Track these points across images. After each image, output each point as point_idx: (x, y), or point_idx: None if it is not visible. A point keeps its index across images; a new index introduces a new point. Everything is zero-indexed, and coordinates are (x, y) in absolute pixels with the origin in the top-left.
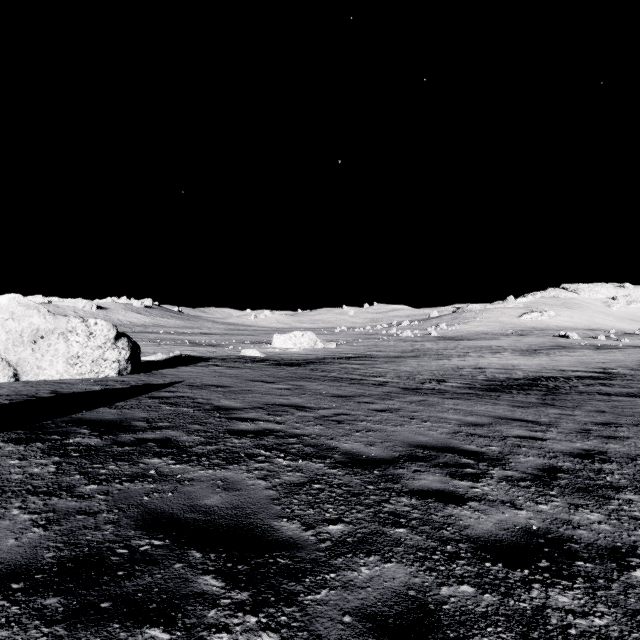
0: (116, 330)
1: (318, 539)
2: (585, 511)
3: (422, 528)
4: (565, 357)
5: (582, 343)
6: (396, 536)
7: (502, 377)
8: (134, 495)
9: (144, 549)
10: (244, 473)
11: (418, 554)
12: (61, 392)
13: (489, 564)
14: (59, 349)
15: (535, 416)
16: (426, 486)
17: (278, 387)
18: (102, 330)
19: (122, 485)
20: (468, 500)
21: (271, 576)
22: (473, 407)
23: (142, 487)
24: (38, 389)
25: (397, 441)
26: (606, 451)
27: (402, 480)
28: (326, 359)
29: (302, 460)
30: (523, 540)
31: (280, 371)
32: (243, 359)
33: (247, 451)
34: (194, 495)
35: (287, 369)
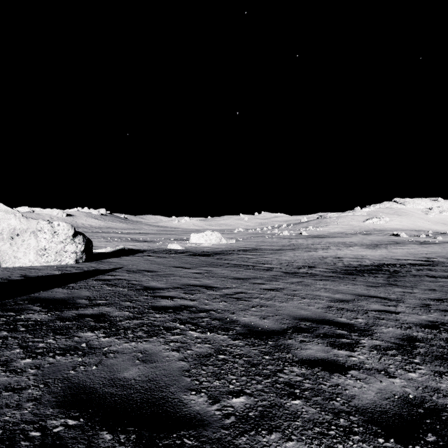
0: (74, 230)
1: (223, 414)
2: None
3: (315, 399)
4: (398, 250)
5: (409, 240)
6: (293, 409)
7: (355, 264)
8: (62, 369)
9: (57, 431)
10: (161, 345)
11: (315, 430)
12: (29, 276)
13: (382, 440)
14: (31, 243)
15: (385, 294)
16: (312, 355)
17: (193, 272)
18: (63, 230)
19: (54, 358)
20: (349, 369)
21: None
22: (338, 287)
23: (71, 360)
24: (12, 273)
25: (284, 315)
26: (447, 322)
27: (292, 350)
28: (228, 251)
29: (210, 332)
30: (405, 410)
31: (195, 260)
32: (169, 251)
33: (165, 324)
34: (115, 368)
35: (200, 258)
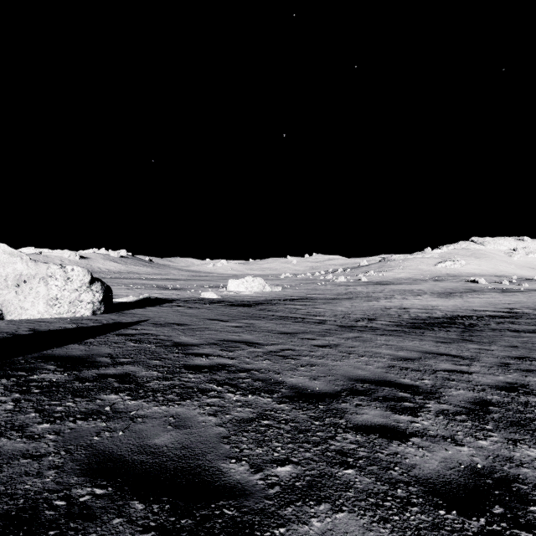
0: (91, 275)
1: (266, 484)
2: (524, 447)
3: (370, 468)
4: (476, 299)
5: (489, 287)
6: (345, 478)
7: (424, 316)
8: (85, 434)
9: (83, 500)
10: (196, 409)
11: (369, 500)
12: (39, 330)
13: (443, 512)
14: (40, 292)
15: (458, 351)
16: (369, 421)
17: (231, 325)
18: (78, 275)
19: (75, 423)
20: (410, 436)
21: (216, 533)
22: (402, 343)
23: (94, 425)
24: (19, 327)
25: (338, 375)
26: (528, 384)
27: (346, 415)
28: (273, 301)
29: (251, 395)
30: (471, 481)
31: (234, 311)
32: (202, 301)
33: (200, 386)
34: (145, 434)
35: (240, 309)
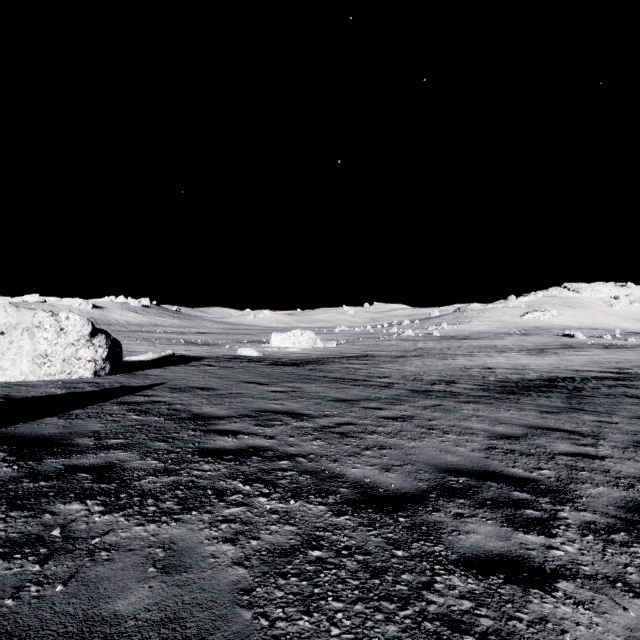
0: (92, 326)
1: None
2: None
3: None
4: (575, 357)
5: (589, 342)
6: None
7: (515, 378)
8: None
9: None
10: (204, 529)
11: None
12: (13, 397)
13: None
14: (23, 347)
15: (572, 424)
16: (481, 547)
17: (272, 389)
18: (75, 325)
19: None
20: (555, 577)
21: None
22: (497, 413)
23: (18, 570)
24: None
25: (420, 463)
26: None
27: (443, 535)
28: (326, 359)
29: (295, 500)
30: None
31: (277, 371)
32: (239, 359)
33: (218, 485)
34: (103, 588)
35: (284, 369)
